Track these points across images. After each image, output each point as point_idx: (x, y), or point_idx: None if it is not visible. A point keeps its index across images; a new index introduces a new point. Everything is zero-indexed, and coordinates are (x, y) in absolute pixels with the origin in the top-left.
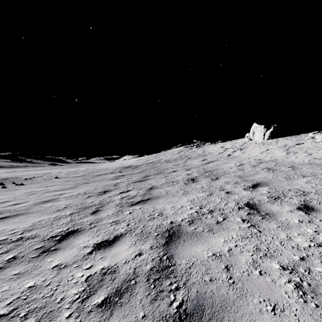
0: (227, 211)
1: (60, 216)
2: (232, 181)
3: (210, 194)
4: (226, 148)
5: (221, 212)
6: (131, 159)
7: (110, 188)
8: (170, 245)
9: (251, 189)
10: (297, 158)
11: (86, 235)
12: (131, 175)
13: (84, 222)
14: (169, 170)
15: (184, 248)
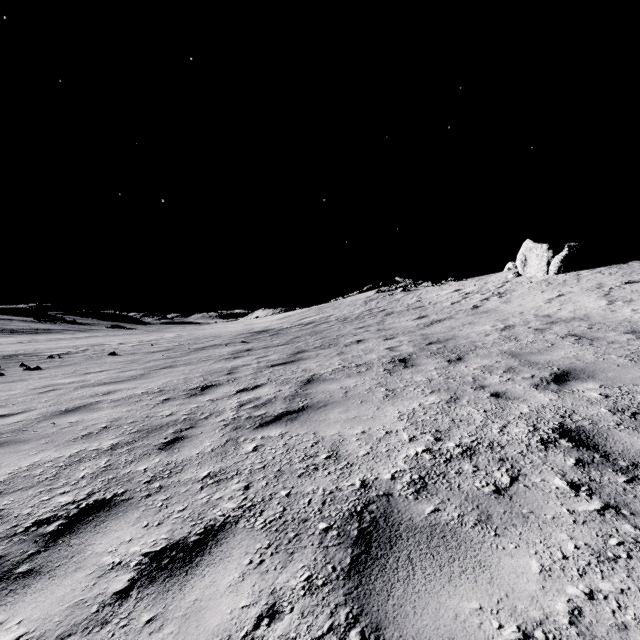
0: (512, 450)
1: (85, 453)
2: (498, 366)
3: (452, 399)
4: (466, 292)
5: (498, 455)
6: (268, 317)
7: (217, 380)
8: (367, 576)
9: (554, 387)
10: (638, 313)
11: (129, 520)
12: (267, 349)
13: (136, 474)
14: (347, 340)
15: (415, 596)
